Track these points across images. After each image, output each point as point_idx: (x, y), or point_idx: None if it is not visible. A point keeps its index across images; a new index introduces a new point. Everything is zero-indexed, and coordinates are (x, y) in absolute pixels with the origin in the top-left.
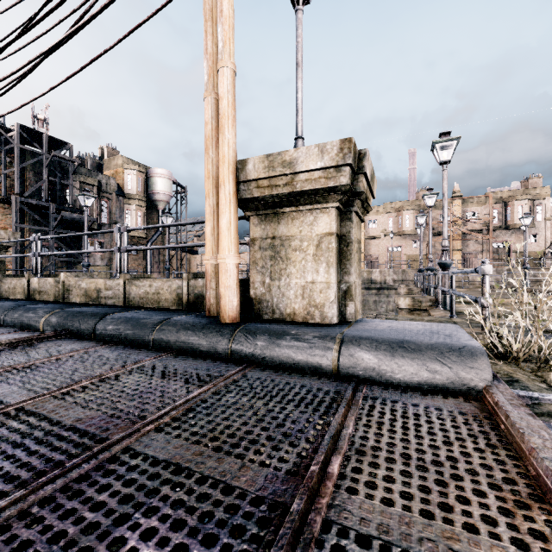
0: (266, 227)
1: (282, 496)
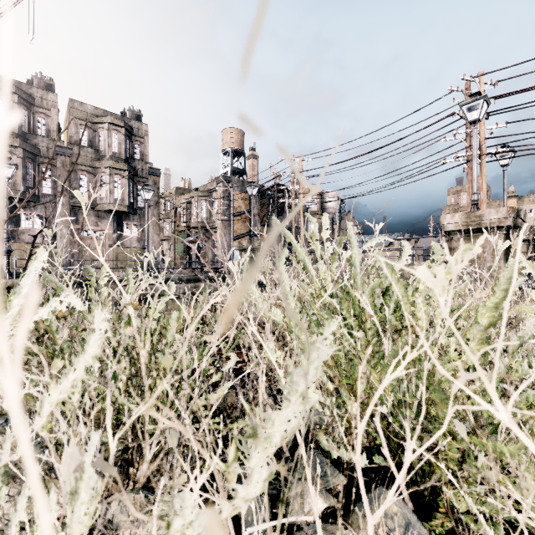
0: None
1: None
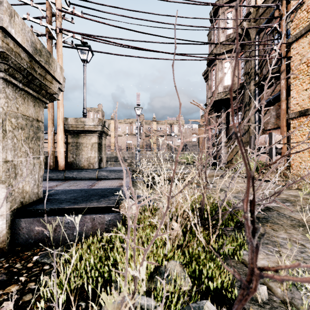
0: (74, 139)
1: (88, 186)
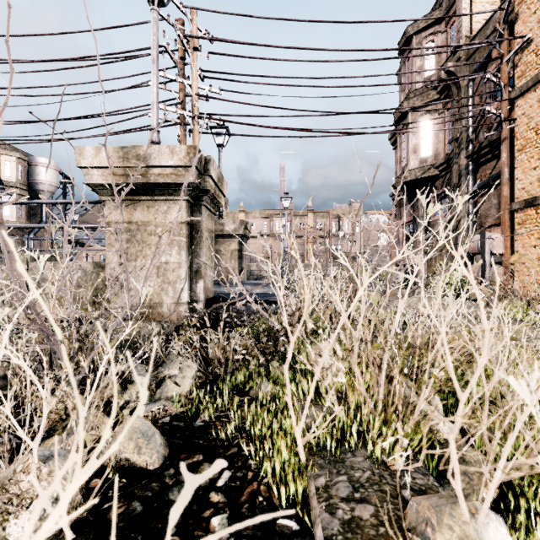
0: None
1: None
